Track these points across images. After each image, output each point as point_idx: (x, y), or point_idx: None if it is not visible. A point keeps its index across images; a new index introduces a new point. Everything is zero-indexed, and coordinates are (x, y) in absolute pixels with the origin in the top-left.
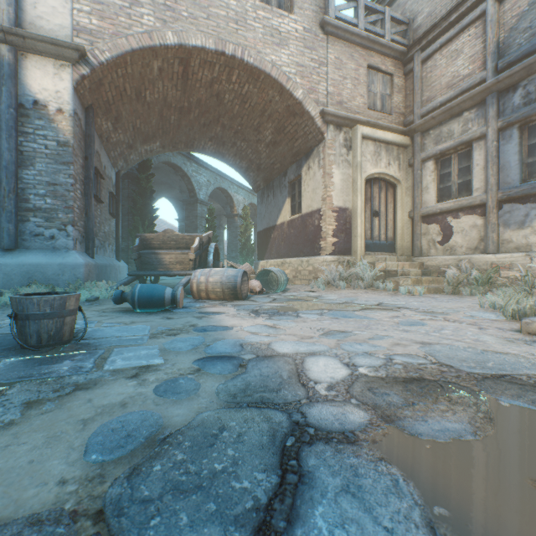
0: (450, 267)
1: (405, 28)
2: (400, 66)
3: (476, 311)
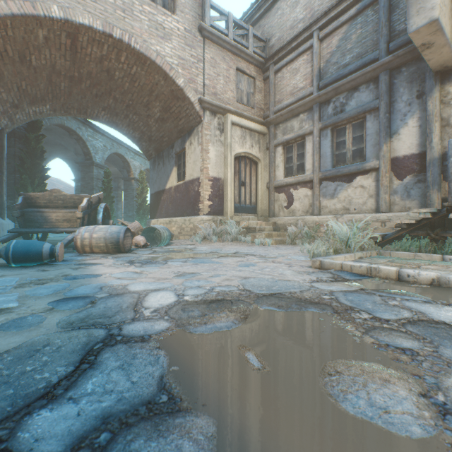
0: (291, 225)
1: (264, 44)
2: (261, 73)
3: (295, 255)
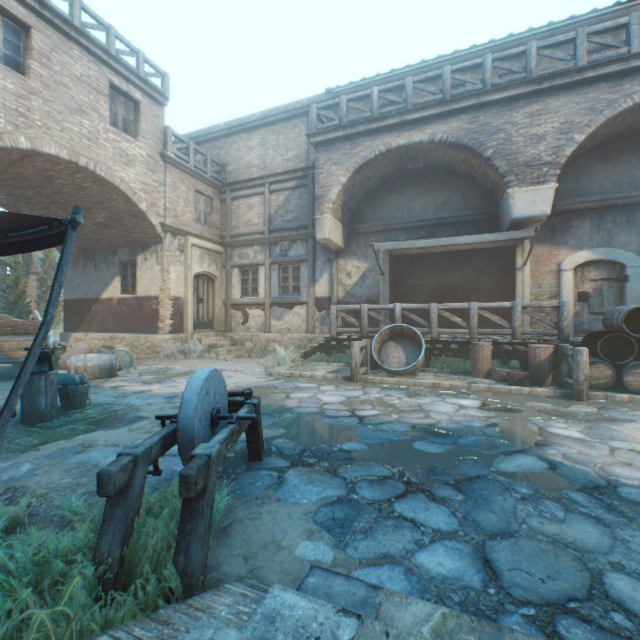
0: (248, 341)
1: (221, 168)
2: (218, 193)
3: (255, 368)
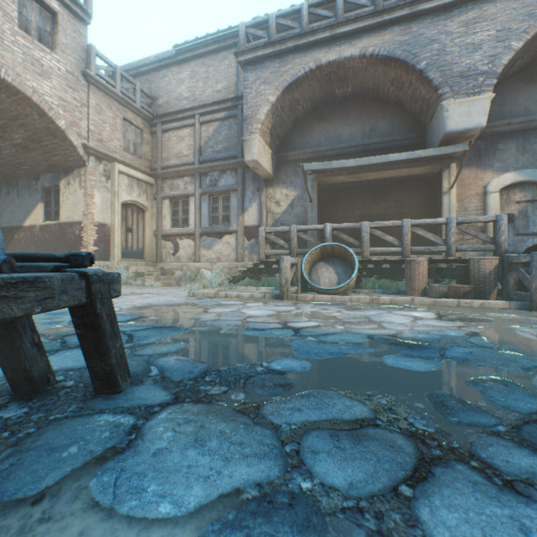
0: (178, 270)
1: (152, 101)
2: (149, 126)
3: (179, 292)
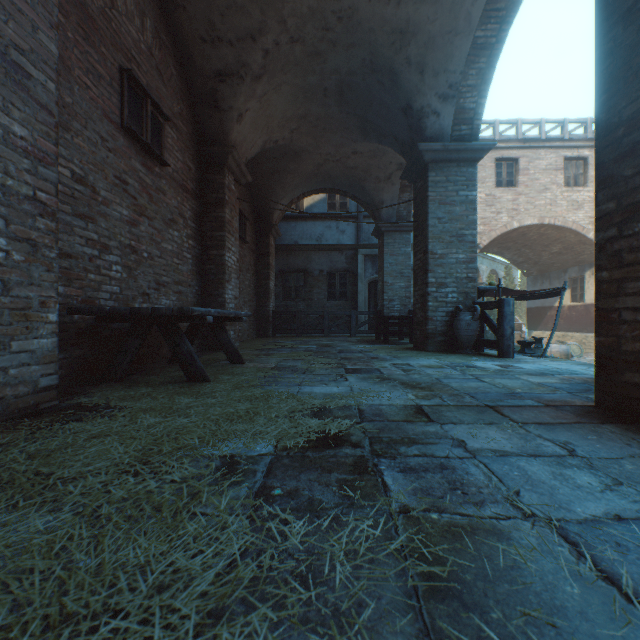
0: None
1: None
2: None
3: None
